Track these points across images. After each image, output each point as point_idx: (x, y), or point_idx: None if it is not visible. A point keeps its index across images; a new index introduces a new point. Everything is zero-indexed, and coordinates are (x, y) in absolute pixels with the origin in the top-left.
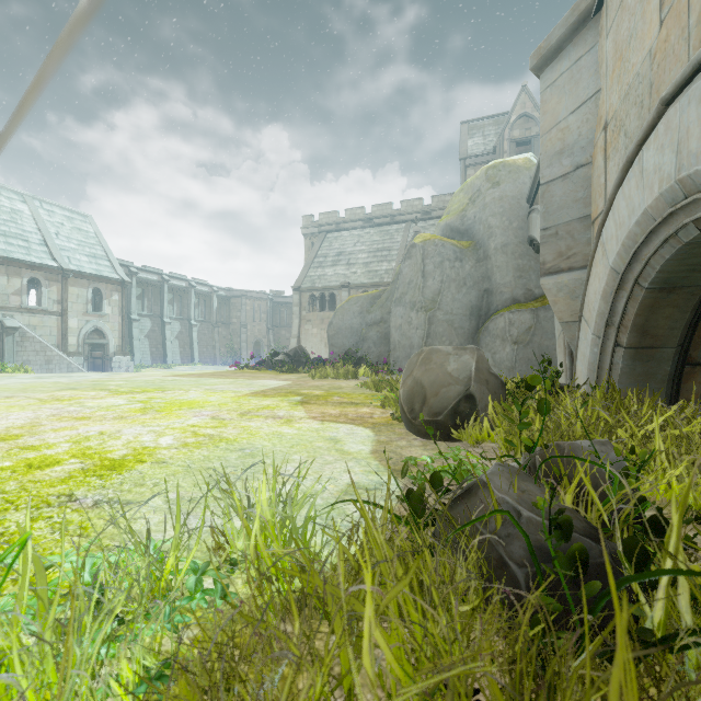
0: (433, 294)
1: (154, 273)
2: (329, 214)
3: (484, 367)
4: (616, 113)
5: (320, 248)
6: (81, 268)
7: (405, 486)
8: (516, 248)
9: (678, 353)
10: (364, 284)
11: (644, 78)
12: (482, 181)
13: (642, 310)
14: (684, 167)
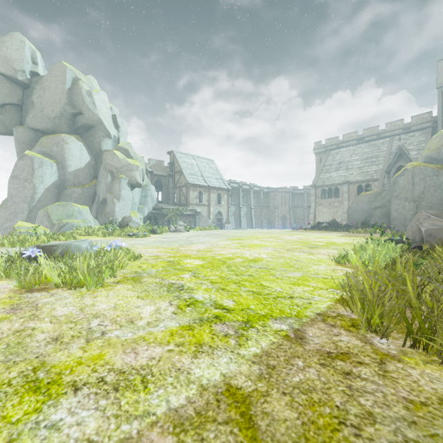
0: (419, 193)
1: (236, 183)
2: (331, 139)
3: None
4: None
5: (326, 160)
6: (214, 185)
7: None
8: None
9: None
10: (358, 180)
11: None
12: None
13: None
14: None
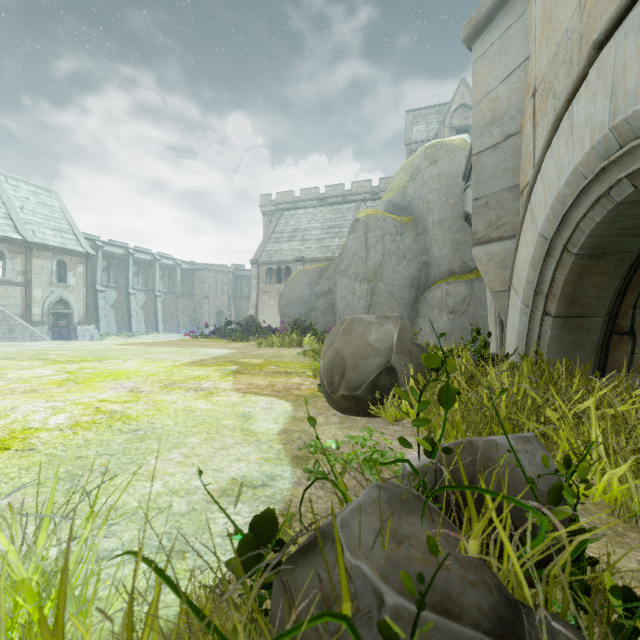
0: (375, 266)
1: (120, 246)
2: (285, 193)
3: (407, 337)
4: (544, 76)
5: (277, 224)
6: (46, 241)
7: (300, 481)
8: (452, 223)
9: (606, 322)
10: (317, 258)
11: (573, 32)
12: (421, 159)
13: (571, 278)
14: (619, 110)
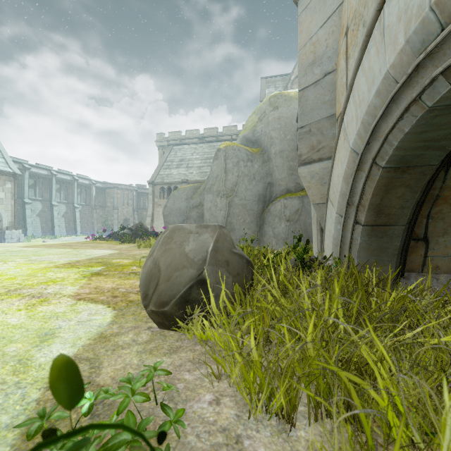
0: (232, 185)
1: (45, 169)
2: (175, 133)
3: (225, 246)
4: (355, 12)
5: (168, 155)
6: None
7: None
8: (289, 153)
9: (406, 230)
10: (197, 180)
11: None
12: (267, 105)
13: (378, 190)
14: None
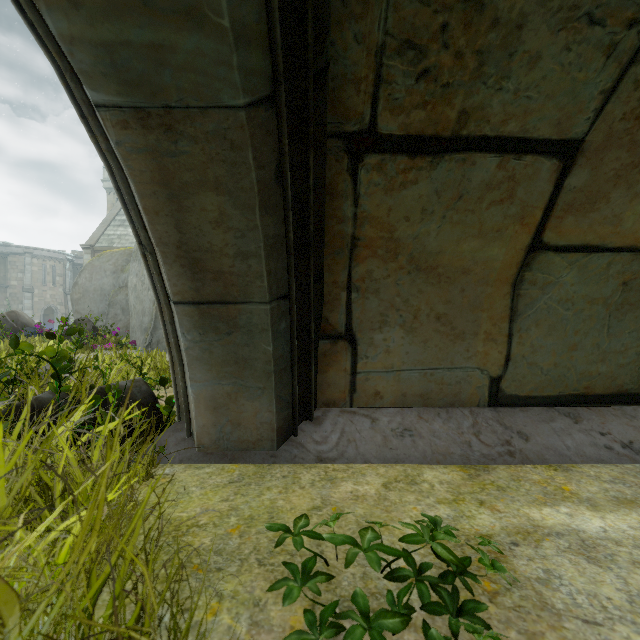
0: None
1: None
2: None
3: None
4: None
5: None
6: None
7: None
8: None
9: (286, 314)
10: None
11: None
12: None
13: (152, 197)
14: None
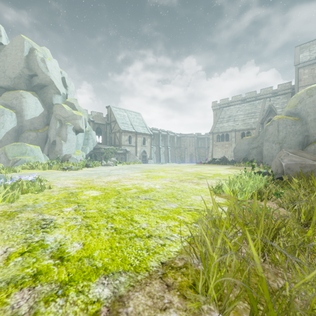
0: (282, 137)
1: (157, 130)
2: (224, 99)
3: None
4: None
5: (220, 114)
6: (140, 131)
7: None
8: None
9: None
10: (242, 129)
11: None
12: (304, 95)
13: None
14: None
